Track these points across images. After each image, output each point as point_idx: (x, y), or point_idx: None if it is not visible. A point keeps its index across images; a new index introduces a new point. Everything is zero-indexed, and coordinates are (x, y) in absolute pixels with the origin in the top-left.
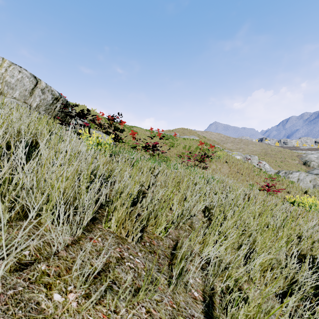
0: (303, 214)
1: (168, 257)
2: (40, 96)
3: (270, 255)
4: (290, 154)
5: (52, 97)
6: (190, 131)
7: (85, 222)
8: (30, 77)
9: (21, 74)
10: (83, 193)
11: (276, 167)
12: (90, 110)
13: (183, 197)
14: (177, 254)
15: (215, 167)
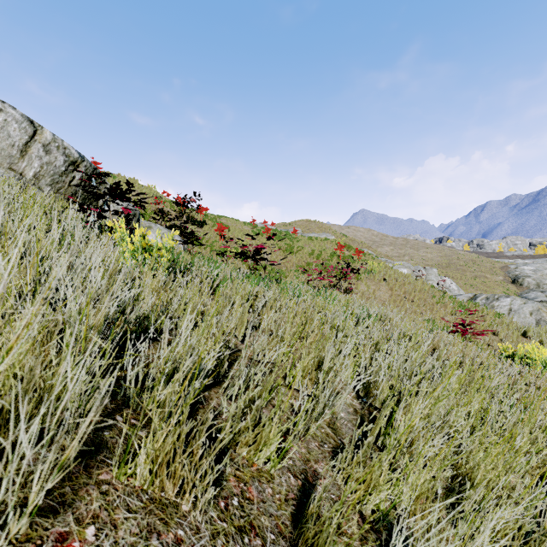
0: (538, 382)
1: (286, 535)
2: (40, 157)
3: (519, 508)
4: (489, 264)
5: (64, 160)
6: (320, 225)
7: (34, 498)
8: (21, 120)
9: (3, 115)
10: (72, 380)
11: (467, 288)
12: (145, 188)
13: (315, 363)
14: (308, 535)
15: (365, 288)
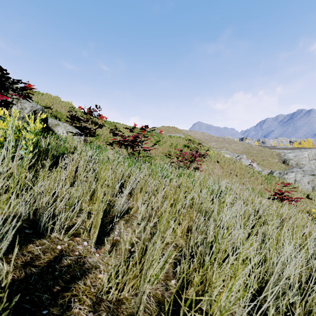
0: None
1: None
2: None
3: None
4: (270, 153)
5: None
6: (175, 129)
7: None
8: None
9: None
10: None
11: (260, 166)
12: (65, 103)
13: None
14: None
15: (206, 167)
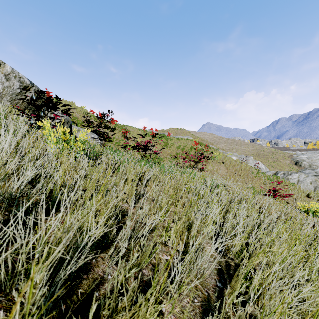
0: None
1: None
2: (3, 83)
3: None
4: (281, 154)
5: (20, 85)
6: (184, 131)
7: None
8: None
9: None
10: None
11: (270, 167)
12: (79, 108)
13: (185, 226)
14: None
15: (211, 168)
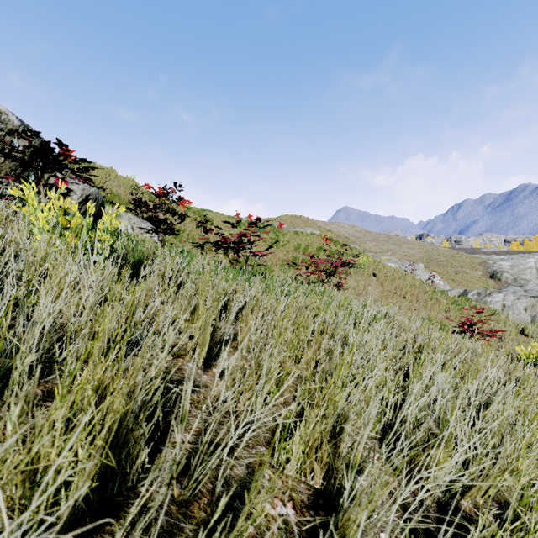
0: None
1: None
2: None
3: None
4: (468, 260)
5: None
6: (305, 220)
7: None
8: None
9: None
10: None
11: (450, 283)
12: (123, 178)
13: (327, 427)
14: None
15: (354, 284)
